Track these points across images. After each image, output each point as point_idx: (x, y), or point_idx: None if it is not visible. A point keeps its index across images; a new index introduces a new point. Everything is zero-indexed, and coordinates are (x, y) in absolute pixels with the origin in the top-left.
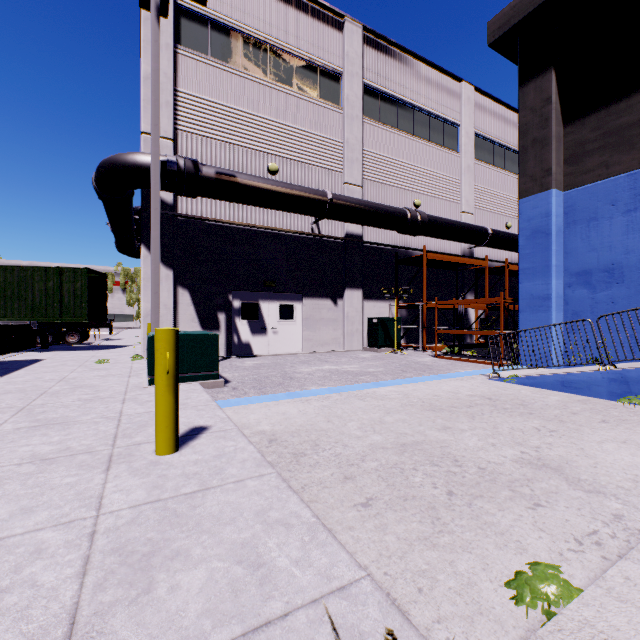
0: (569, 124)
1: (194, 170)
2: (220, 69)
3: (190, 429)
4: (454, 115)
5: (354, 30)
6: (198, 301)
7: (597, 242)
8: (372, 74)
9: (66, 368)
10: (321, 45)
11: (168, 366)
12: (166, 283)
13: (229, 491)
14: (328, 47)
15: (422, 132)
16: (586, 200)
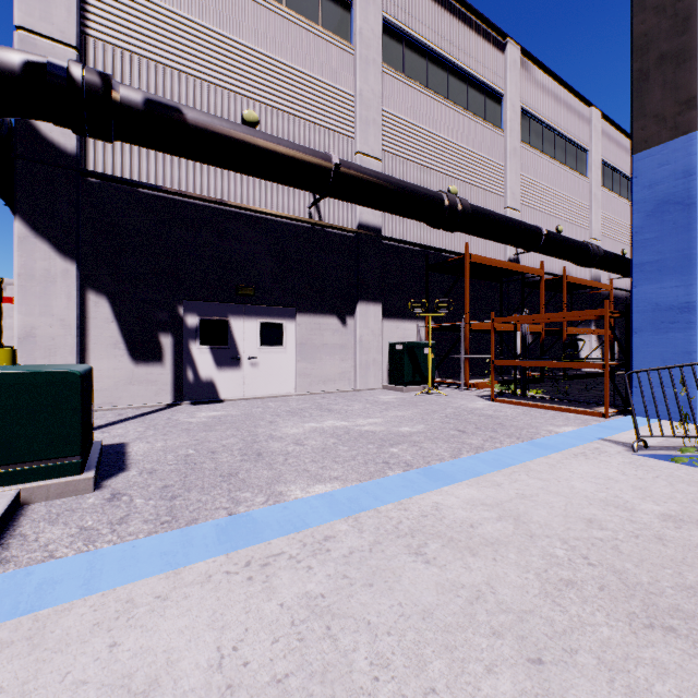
0: None
1: (101, 86)
2: None
3: None
4: (497, 81)
5: None
6: (125, 315)
7: None
8: (394, 7)
9: None
10: None
11: None
12: (63, 284)
13: None
14: None
15: (458, 98)
16: None
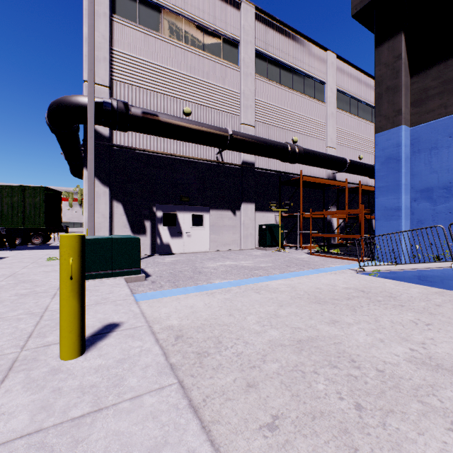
0: (415, 75)
1: (125, 109)
2: (146, 34)
3: (103, 326)
4: (322, 75)
5: (248, 9)
6: (129, 212)
7: (437, 166)
8: (262, 43)
9: (20, 264)
10: (224, 19)
11: (71, 272)
12: (104, 198)
13: (122, 414)
14: (229, 21)
15: (298, 87)
16: (428, 133)
